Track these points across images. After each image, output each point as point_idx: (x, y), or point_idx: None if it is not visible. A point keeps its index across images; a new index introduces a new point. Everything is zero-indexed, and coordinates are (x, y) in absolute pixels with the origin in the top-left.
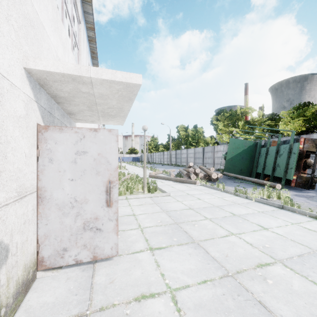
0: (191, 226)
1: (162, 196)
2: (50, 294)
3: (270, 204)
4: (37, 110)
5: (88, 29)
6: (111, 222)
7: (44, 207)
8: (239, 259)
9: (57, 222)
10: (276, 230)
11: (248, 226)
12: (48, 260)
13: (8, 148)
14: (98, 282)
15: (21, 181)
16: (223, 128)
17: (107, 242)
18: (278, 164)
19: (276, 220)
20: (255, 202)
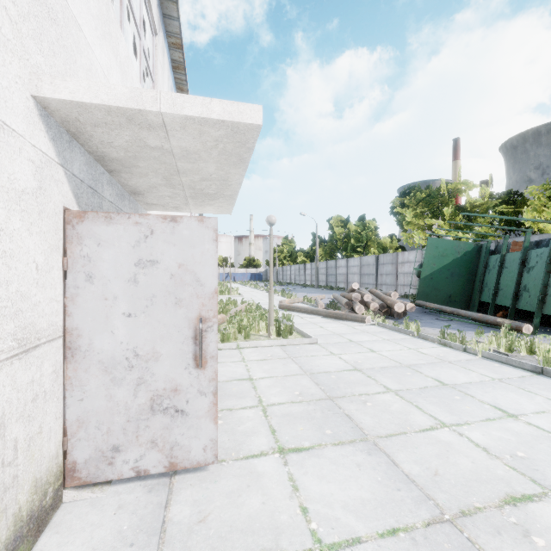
0: (359, 405)
1: (302, 345)
2: (82, 540)
3: (514, 364)
4: (64, 182)
5: (171, 47)
6: (204, 397)
7: (78, 367)
8: (464, 482)
9: (102, 395)
10: (534, 420)
11: (474, 408)
12: (85, 469)
13: None
14: (177, 518)
15: (27, 317)
16: (414, 220)
17: (195, 436)
18: (526, 286)
19: (532, 398)
20: (484, 360)
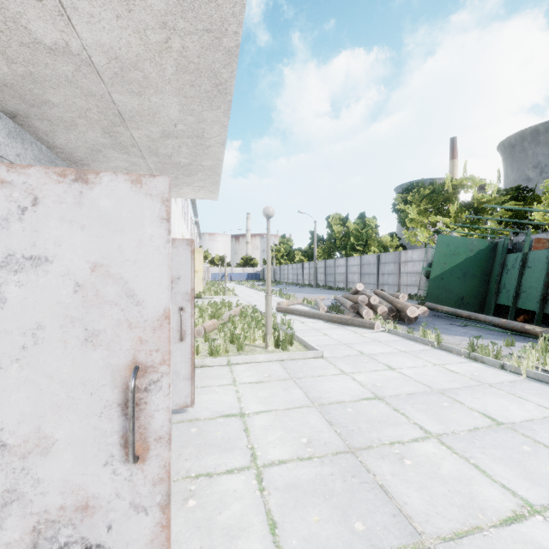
0: (394, 465)
1: (305, 359)
2: None
3: None
4: None
5: None
6: (143, 515)
7: None
8: None
9: None
10: None
11: None
12: None
13: None
14: None
15: None
16: (418, 217)
17: None
18: None
19: None
20: (531, 382)
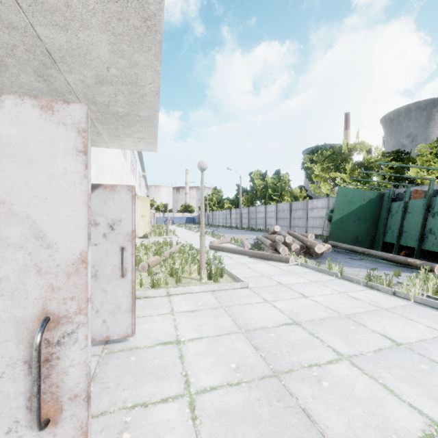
0: (314, 388)
1: (233, 289)
2: None
3: None
4: None
5: None
6: None
7: None
8: None
9: None
10: None
11: None
12: None
13: None
14: None
15: None
16: (321, 173)
17: None
18: (431, 229)
19: None
20: (418, 306)
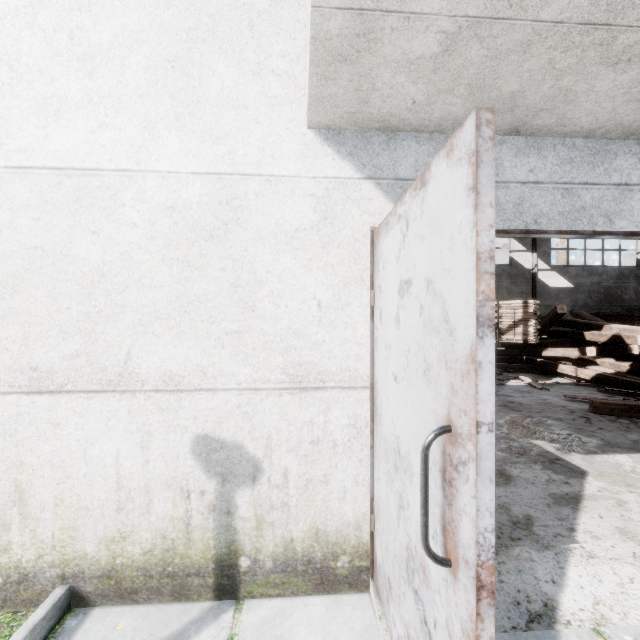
0: None
1: None
2: None
3: None
4: (375, 197)
5: None
6: None
7: (377, 434)
8: None
9: (384, 488)
10: None
11: None
12: (379, 575)
13: (259, 294)
14: None
15: (303, 354)
16: None
17: None
18: None
19: None
20: None
